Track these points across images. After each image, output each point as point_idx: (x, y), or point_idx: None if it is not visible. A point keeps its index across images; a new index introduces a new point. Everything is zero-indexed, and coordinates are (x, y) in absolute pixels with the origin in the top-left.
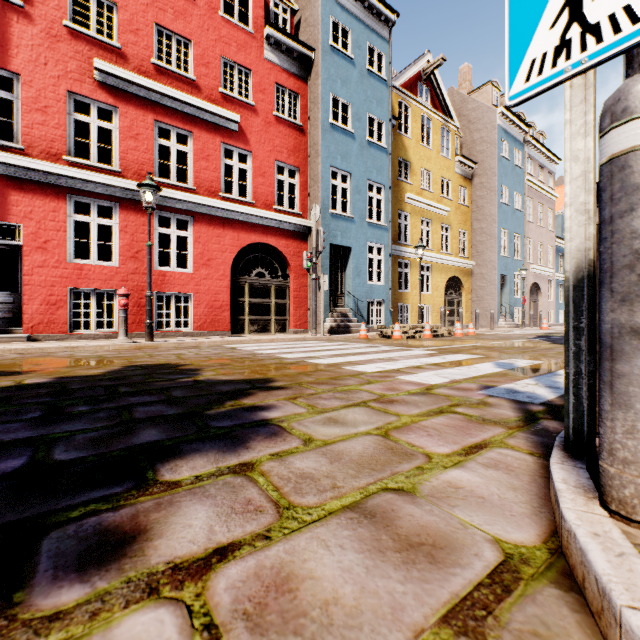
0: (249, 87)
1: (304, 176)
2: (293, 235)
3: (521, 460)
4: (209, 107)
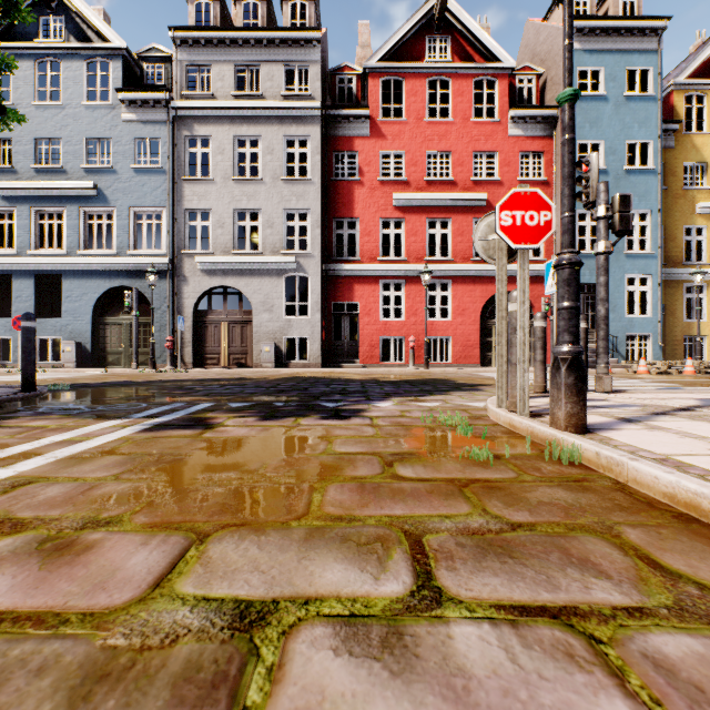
0: (495, 166)
1: None
2: (537, 280)
3: None
4: (463, 196)
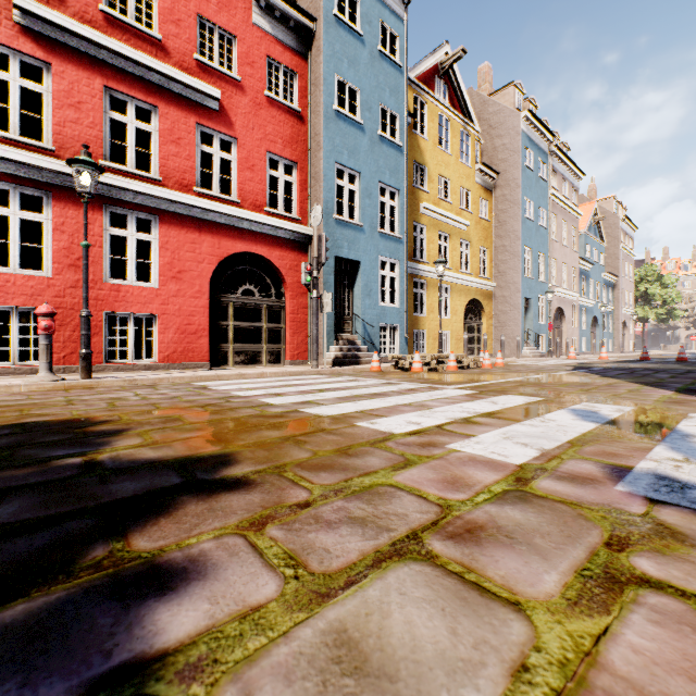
0: (234, 57)
1: (303, 173)
2: (289, 245)
3: None
4: (180, 76)
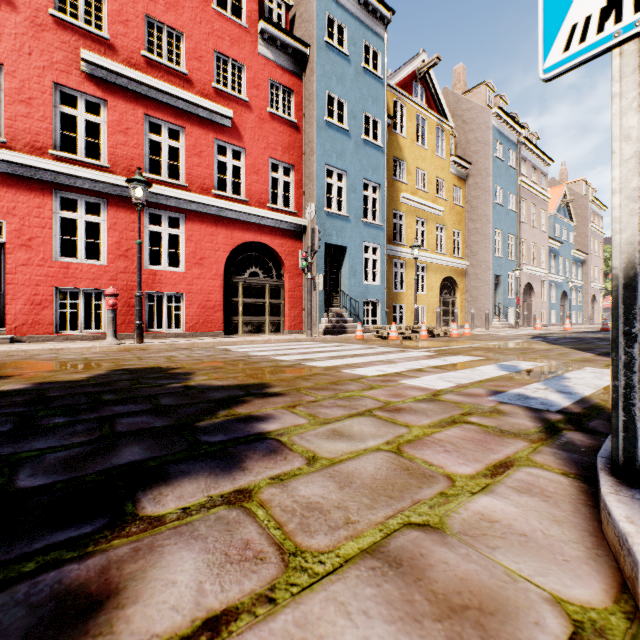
0: (243, 82)
1: (299, 174)
2: (288, 234)
3: (556, 482)
4: (202, 102)
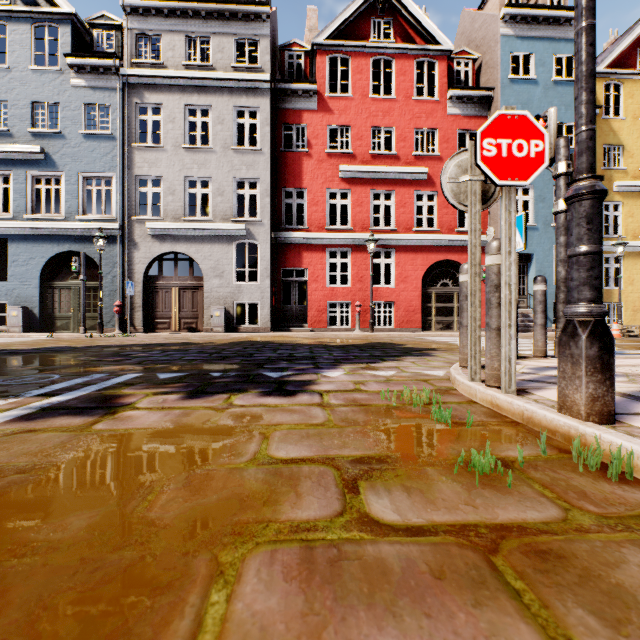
0: (435, 142)
1: None
2: None
3: None
4: (405, 170)
